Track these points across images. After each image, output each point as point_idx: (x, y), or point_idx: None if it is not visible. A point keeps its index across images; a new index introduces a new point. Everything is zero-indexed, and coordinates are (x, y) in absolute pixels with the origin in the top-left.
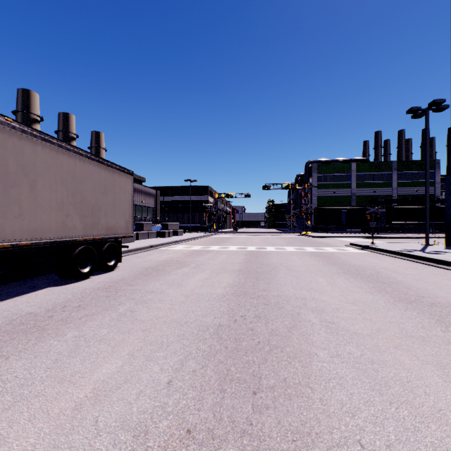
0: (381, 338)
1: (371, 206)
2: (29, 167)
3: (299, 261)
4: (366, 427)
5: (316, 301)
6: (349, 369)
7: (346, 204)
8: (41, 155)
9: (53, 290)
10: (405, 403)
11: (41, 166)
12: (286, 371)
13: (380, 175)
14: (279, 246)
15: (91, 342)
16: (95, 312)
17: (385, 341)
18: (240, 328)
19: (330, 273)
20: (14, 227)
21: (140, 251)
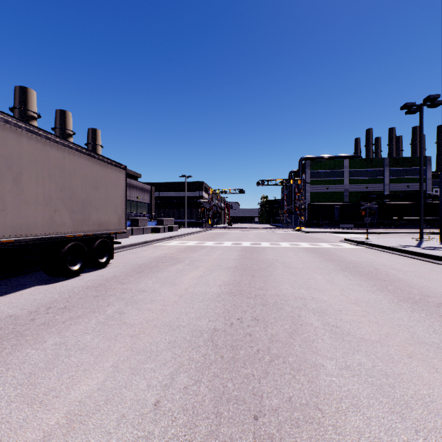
0: (392, 345)
1: (364, 201)
2: (13, 159)
3: (295, 257)
4: None
5: (317, 301)
6: (362, 385)
7: (339, 200)
8: (26, 147)
9: (39, 289)
10: (433, 431)
11: (27, 159)
12: (290, 388)
13: (373, 171)
14: (274, 242)
15: (72, 351)
16: (81, 314)
17: (397, 349)
18: (237, 333)
19: (328, 270)
20: None
21: (134, 247)
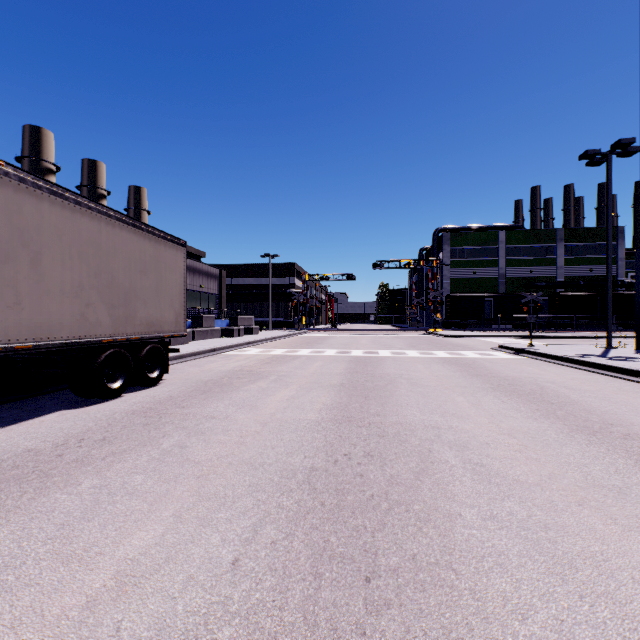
0: (556, 489)
1: (527, 292)
2: (31, 233)
3: (427, 371)
4: (546, 638)
5: (455, 431)
6: (512, 540)
7: (491, 290)
8: (48, 215)
9: (66, 415)
10: (604, 596)
11: (49, 232)
12: (415, 543)
13: (540, 248)
14: (397, 350)
15: (117, 496)
16: (127, 448)
17: (563, 494)
18: (343, 473)
19: (473, 389)
20: (7, 321)
21: (197, 356)
